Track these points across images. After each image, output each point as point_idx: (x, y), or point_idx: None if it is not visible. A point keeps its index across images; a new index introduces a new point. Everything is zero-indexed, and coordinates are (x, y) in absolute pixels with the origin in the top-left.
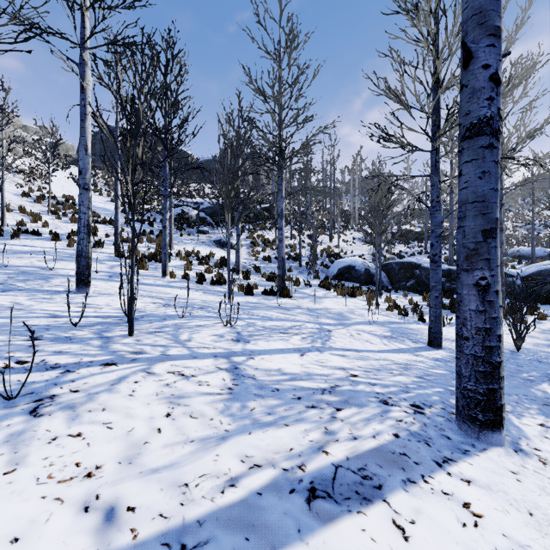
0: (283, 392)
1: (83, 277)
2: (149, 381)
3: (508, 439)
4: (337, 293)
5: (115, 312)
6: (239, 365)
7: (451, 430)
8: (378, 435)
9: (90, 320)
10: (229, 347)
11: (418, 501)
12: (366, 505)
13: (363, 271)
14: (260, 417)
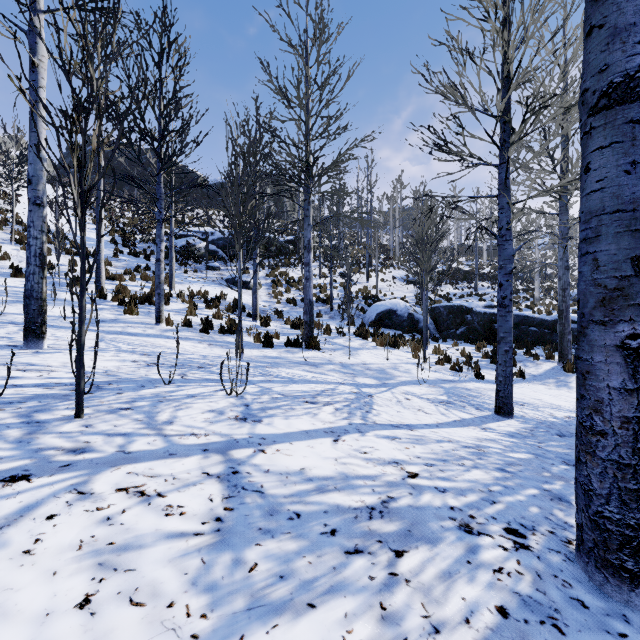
0: (306, 520)
1: (34, 326)
2: (75, 514)
3: None
4: (376, 343)
5: (71, 377)
6: (240, 466)
7: (581, 584)
8: (473, 615)
9: (24, 392)
10: (229, 432)
11: None
12: None
13: (406, 316)
14: (265, 587)
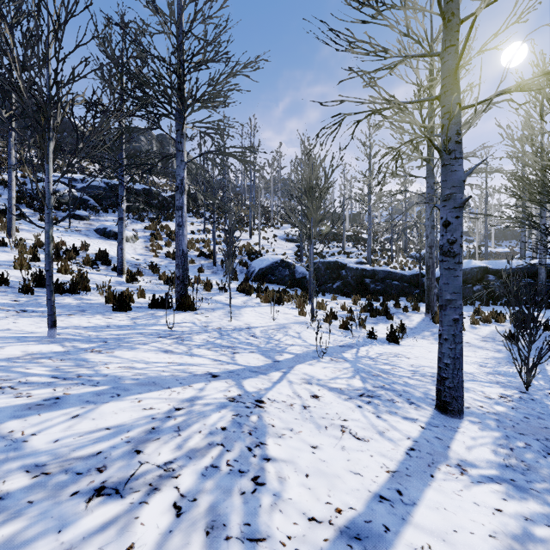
0: None
1: None
2: None
3: None
4: (260, 300)
5: None
6: None
7: None
8: None
9: None
10: None
11: None
12: None
13: (288, 271)
14: None
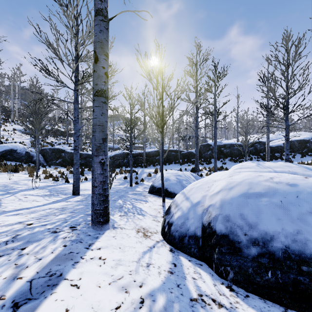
0: None
1: None
2: None
3: (111, 225)
4: (0, 170)
5: None
6: None
7: (90, 231)
8: (55, 250)
9: None
10: None
11: (81, 269)
12: (55, 288)
13: (24, 153)
14: None
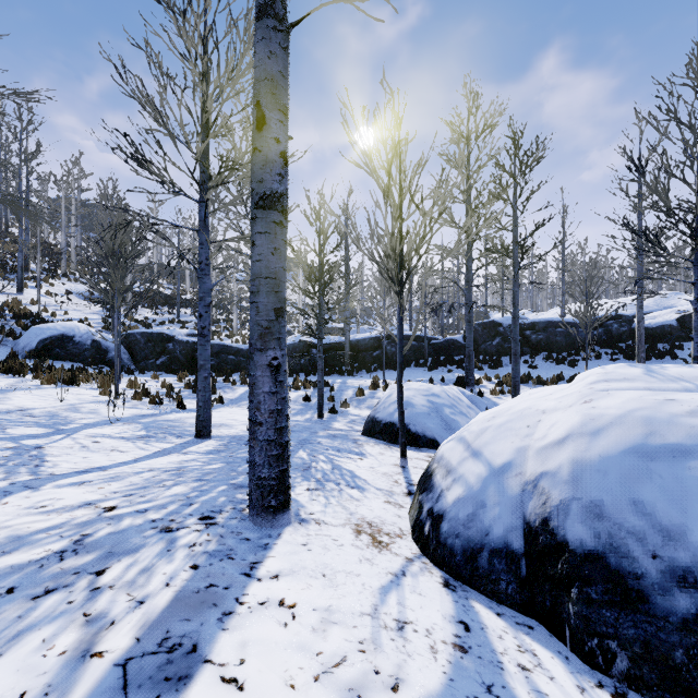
0: None
1: None
2: None
3: (292, 515)
4: (41, 381)
5: None
6: None
7: (248, 530)
8: (173, 579)
9: None
10: None
11: (241, 632)
12: (185, 687)
13: (90, 344)
14: None
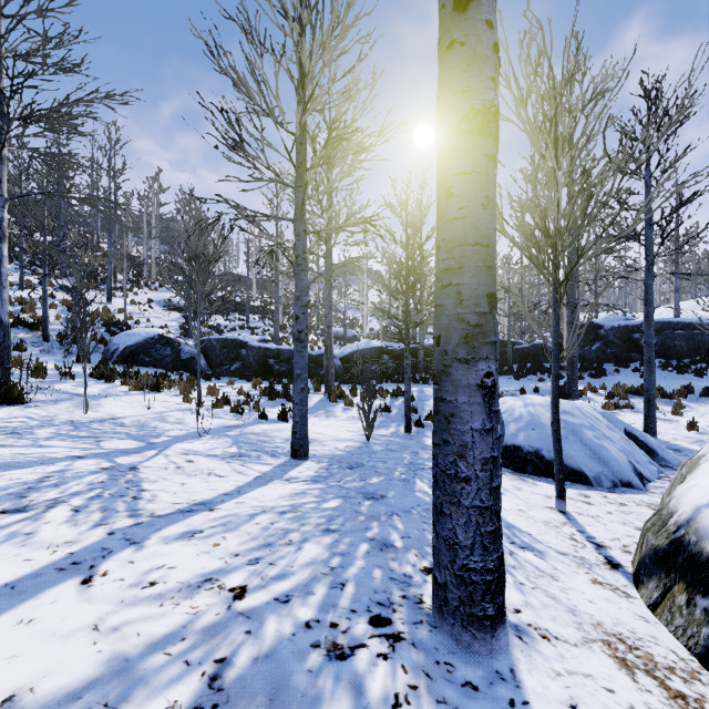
0: None
1: None
2: None
3: None
4: (129, 387)
5: None
6: None
7: (457, 656)
8: None
9: None
10: None
11: None
12: None
13: (170, 350)
14: None
